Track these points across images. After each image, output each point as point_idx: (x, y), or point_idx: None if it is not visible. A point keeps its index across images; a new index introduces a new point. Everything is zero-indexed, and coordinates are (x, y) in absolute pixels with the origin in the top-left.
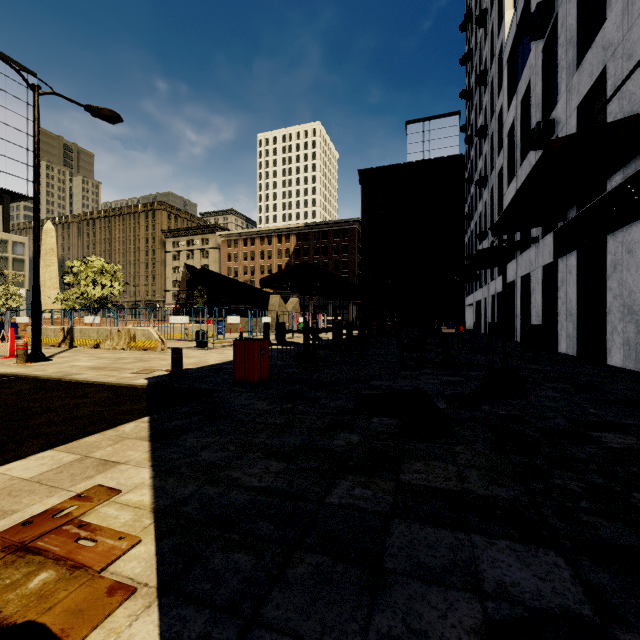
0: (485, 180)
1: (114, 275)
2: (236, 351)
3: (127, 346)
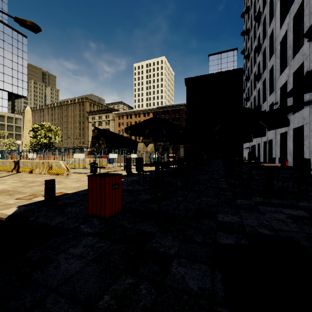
0: (260, 75)
1: (56, 132)
2: (89, 186)
3: (47, 172)
